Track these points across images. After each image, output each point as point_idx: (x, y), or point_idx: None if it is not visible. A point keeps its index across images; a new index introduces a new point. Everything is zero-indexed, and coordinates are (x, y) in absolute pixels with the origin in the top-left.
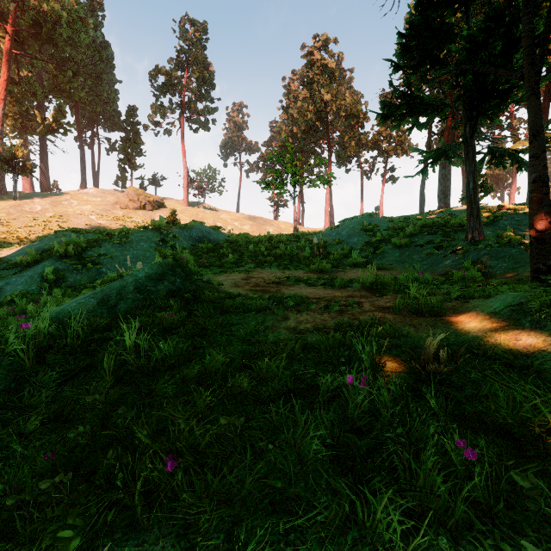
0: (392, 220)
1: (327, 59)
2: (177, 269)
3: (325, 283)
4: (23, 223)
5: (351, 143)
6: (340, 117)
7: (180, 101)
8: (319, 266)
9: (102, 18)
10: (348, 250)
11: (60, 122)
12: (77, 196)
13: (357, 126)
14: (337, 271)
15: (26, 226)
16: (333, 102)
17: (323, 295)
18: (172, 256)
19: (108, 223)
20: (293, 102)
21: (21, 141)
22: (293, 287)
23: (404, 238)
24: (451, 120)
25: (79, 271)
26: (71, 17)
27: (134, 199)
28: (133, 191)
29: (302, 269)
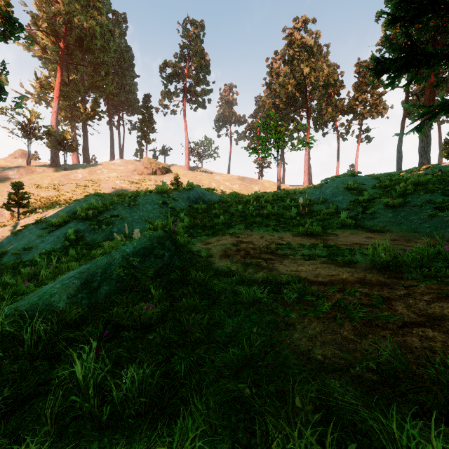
0: (377, 178)
1: (306, 37)
2: (166, 241)
3: (323, 256)
4: (69, 188)
5: (328, 109)
6: (318, 87)
7: (183, 86)
8: (309, 229)
9: (125, 29)
10: (334, 210)
11: (96, 111)
12: (107, 166)
13: (333, 94)
14: (327, 234)
15: (71, 191)
16: (312, 74)
17: (327, 278)
18: (161, 229)
19: (128, 186)
20: (275, 78)
21: (69, 127)
22: (287, 259)
23: (397, 198)
24: (433, 78)
25: (96, 231)
26: (103, 30)
27: (148, 166)
28: (146, 160)
29: (290, 230)
